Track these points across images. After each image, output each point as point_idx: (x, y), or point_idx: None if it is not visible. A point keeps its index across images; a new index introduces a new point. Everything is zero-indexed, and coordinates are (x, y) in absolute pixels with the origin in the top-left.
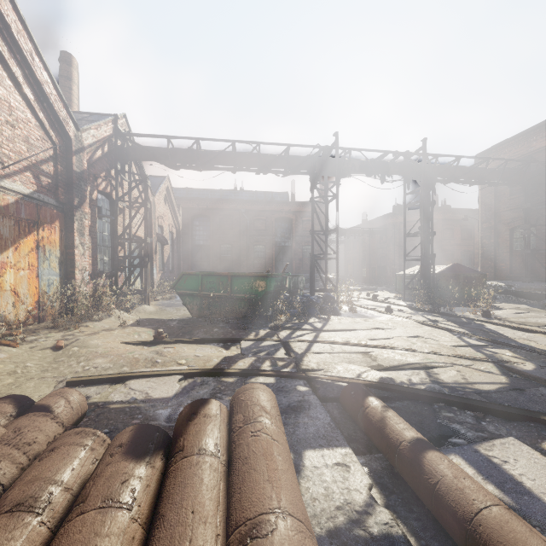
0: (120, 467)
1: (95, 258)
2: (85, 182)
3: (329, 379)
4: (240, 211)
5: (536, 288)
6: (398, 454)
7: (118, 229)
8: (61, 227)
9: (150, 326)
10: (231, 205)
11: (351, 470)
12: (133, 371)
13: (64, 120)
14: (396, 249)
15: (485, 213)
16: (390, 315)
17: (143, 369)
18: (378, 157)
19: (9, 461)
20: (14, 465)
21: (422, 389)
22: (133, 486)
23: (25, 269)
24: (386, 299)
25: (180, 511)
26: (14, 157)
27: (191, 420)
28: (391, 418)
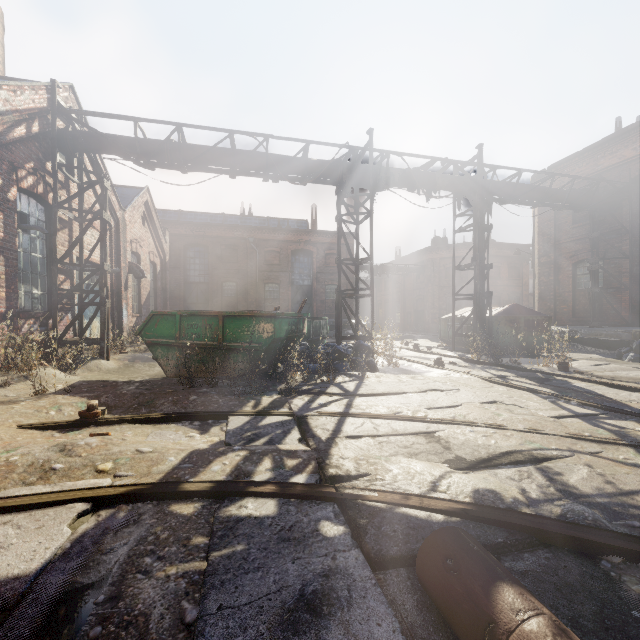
0: None
1: (12, 289)
2: None
3: (382, 500)
4: (247, 240)
5: (607, 334)
6: None
7: (59, 250)
8: None
9: (87, 393)
10: (236, 232)
11: None
12: None
13: None
14: (435, 290)
15: (542, 245)
16: (443, 369)
17: (14, 490)
18: (423, 165)
19: None
20: None
21: (565, 520)
22: None
23: None
24: (430, 349)
25: None
26: None
27: None
28: None
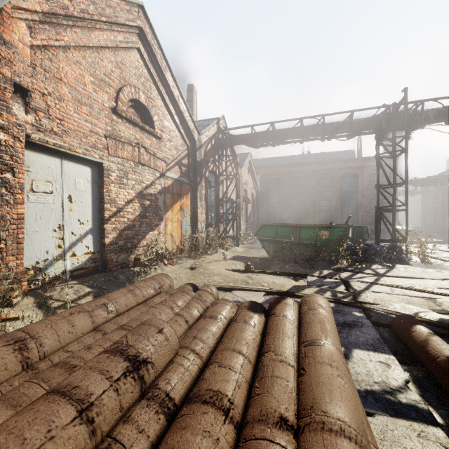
0: (247, 313)
1: (207, 214)
2: (203, 167)
3: (384, 311)
4: (306, 172)
5: None
6: (435, 364)
7: (219, 195)
8: (191, 196)
9: (241, 260)
10: (299, 167)
11: (391, 367)
12: (235, 286)
13: (192, 131)
14: None
15: None
16: None
17: (241, 286)
18: None
19: (200, 305)
20: (201, 307)
21: None
22: (254, 320)
23: (175, 222)
24: None
25: (276, 332)
26: (171, 158)
27: (277, 304)
28: (434, 340)
